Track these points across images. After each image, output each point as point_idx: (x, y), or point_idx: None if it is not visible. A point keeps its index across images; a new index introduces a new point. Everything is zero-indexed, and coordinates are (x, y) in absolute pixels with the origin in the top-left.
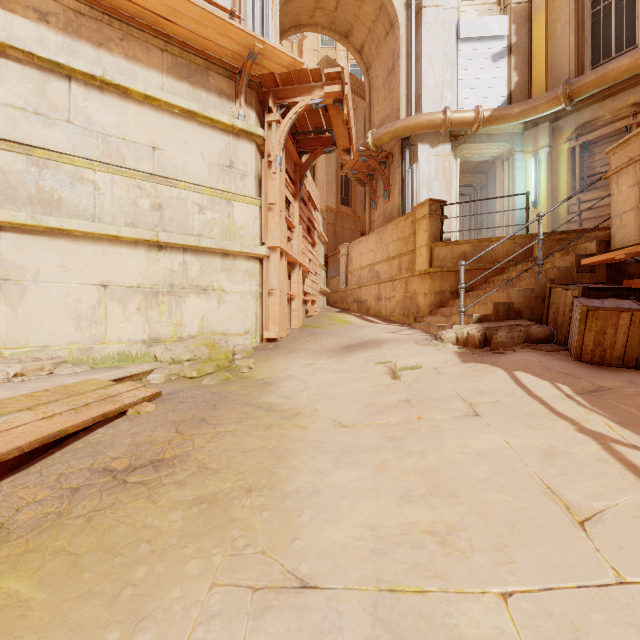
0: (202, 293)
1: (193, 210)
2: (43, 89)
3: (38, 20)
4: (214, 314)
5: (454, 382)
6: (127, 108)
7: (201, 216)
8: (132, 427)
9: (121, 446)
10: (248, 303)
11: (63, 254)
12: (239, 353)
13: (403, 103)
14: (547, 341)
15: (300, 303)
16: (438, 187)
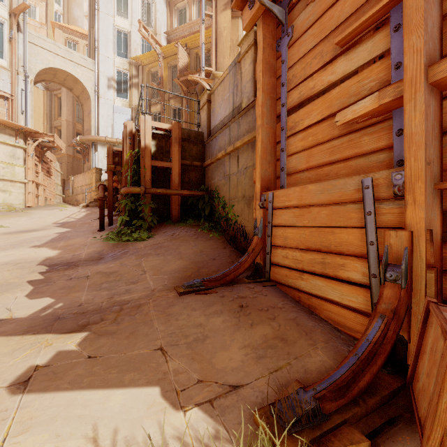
0: (4, 192)
1: (1, 168)
2: None
3: None
4: (8, 198)
5: (71, 210)
6: None
7: (3, 170)
8: None
9: None
10: (20, 196)
11: None
12: (18, 209)
13: (93, 128)
14: None
15: (42, 198)
16: (105, 162)
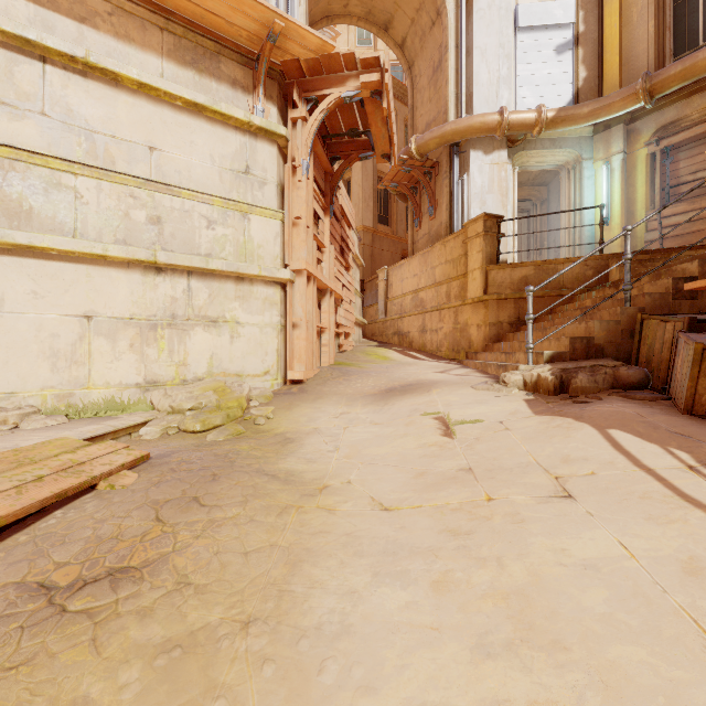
0: (211, 326)
1: (200, 224)
2: (9, 72)
3: None
4: (226, 351)
5: (529, 443)
6: (117, 99)
7: (210, 232)
8: (98, 510)
9: (75, 543)
10: (268, 337)
11: (35, 278)
12: (256, 399)
13: (452, 104)
14: (641, 386)
15: (331, 336)
16: (493, 201)
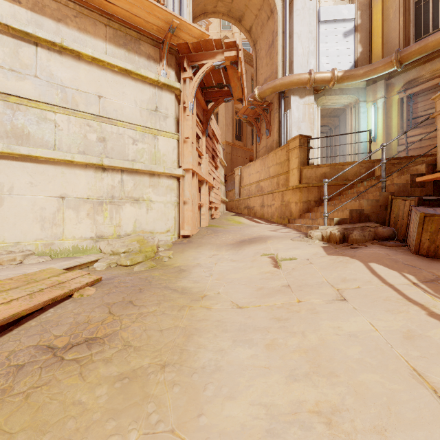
0: (135, 202)
1: (128, 142)
2: (16, 52)
3: (12, 1)
4: (144, 218)
5: (323, 271)
6: (79, 67)
7: (134, 146)
8: (75, 308)
9: (64, 325)
10: (169, 210)
11: (31, 174)
12: (162, 246)
13: (280, 67)
14: (390, 238)
15: (207, 209)
16: (305, 126)
